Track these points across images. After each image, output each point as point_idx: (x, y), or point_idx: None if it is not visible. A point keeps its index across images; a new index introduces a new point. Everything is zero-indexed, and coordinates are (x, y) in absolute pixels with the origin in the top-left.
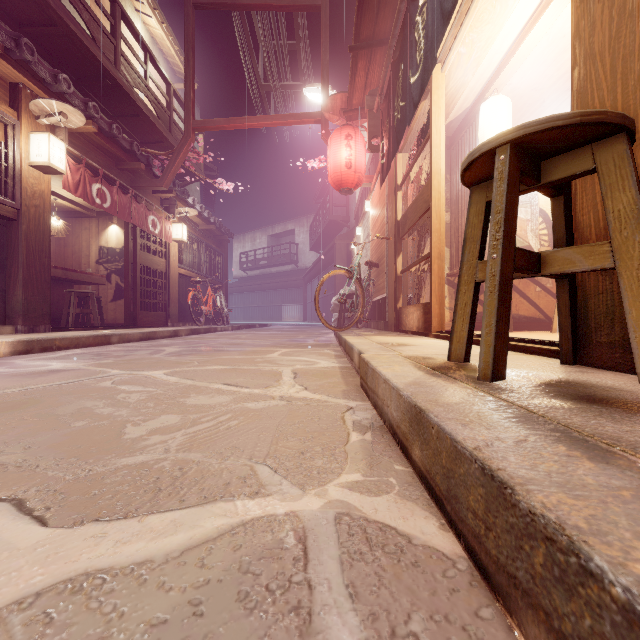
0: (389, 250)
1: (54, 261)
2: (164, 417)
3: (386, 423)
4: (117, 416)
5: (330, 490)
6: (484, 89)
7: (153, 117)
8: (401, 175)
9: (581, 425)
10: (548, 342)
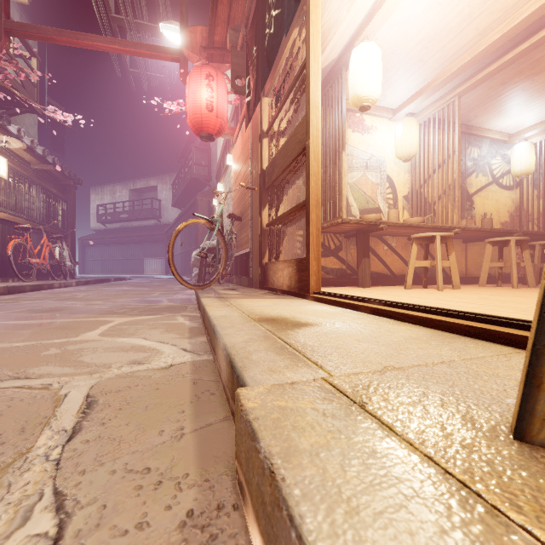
0: (254, 202)
1: None
2: None
3: None
4: None
5: None
6: (354, 37)
7: None
8: (267, 121)
9: None
10: None
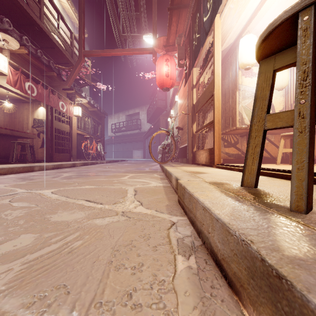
0: (189, 120)
1: (8, 126)
2: (22, 237)
3: (206, 245)
4: None
5: None
6: (241, 31)
7: (62, 49)
8: (195, 80)
9: None
10: None
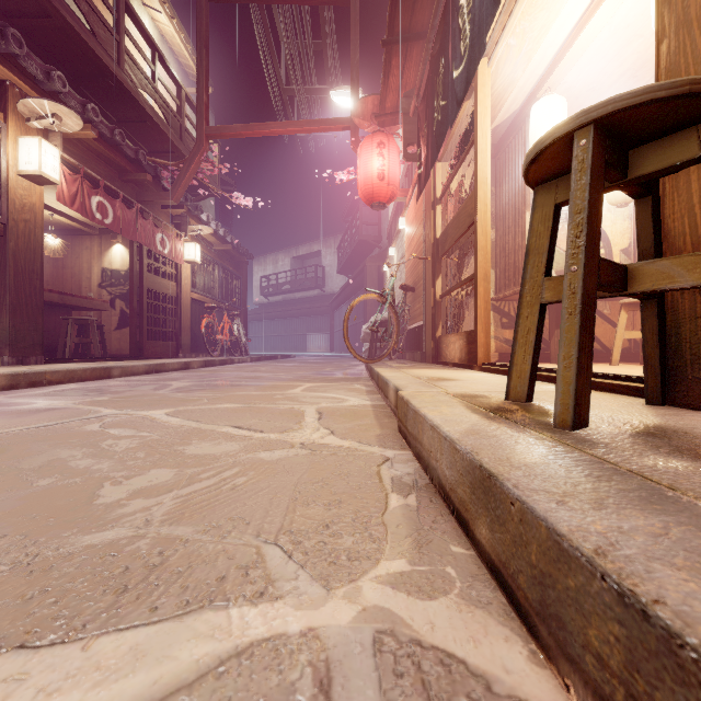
0: (427, 272)
1: (51, 284)
2: (154, 472)
3: (434, 481)
4: (95, 471)
5: (365, 588)
6: (535, 88)
7: (162, 123)
8: (440, 187)
9: None
10: (622, 377)
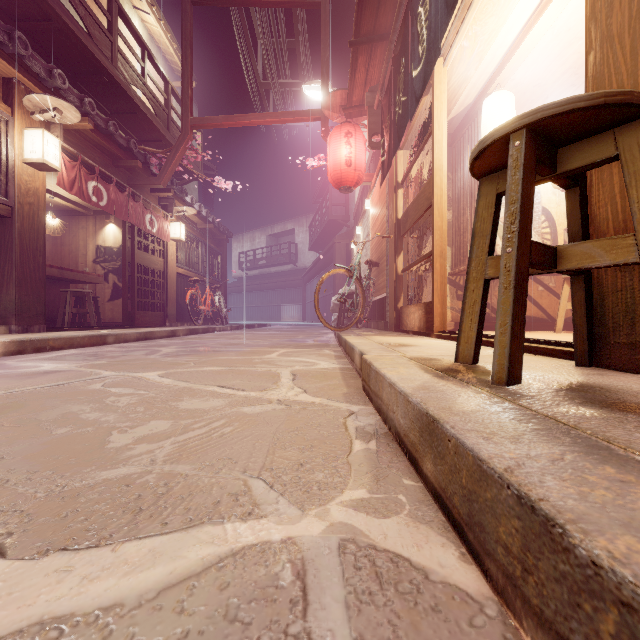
0: (390, 249)
1: (51, 260)
2: (153, 423)
3: (391, 430)
4: (103, 422)
5: (332, 510)
6: (487, 84)
7: (151, 115)
8: (402, 173)
9: (623, 439)
10: (558, 342)
